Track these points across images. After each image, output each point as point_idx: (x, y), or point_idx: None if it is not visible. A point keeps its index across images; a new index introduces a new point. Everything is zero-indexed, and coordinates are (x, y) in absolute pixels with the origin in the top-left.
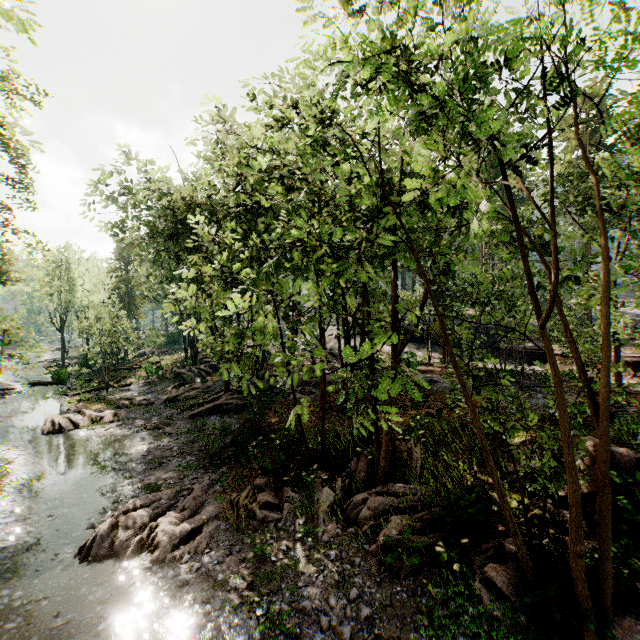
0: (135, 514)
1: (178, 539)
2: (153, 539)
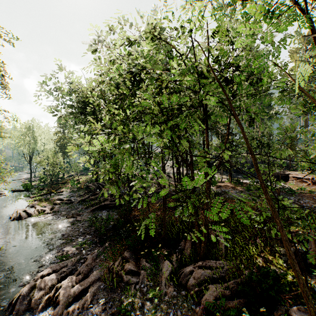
0: (48, 278)
1: (72, 297)
2: (56, 297)
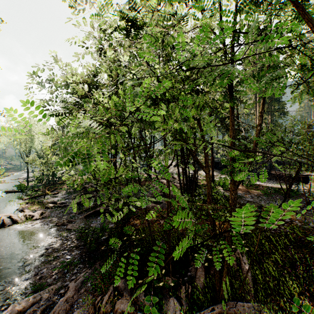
0: None
1: None
2: None
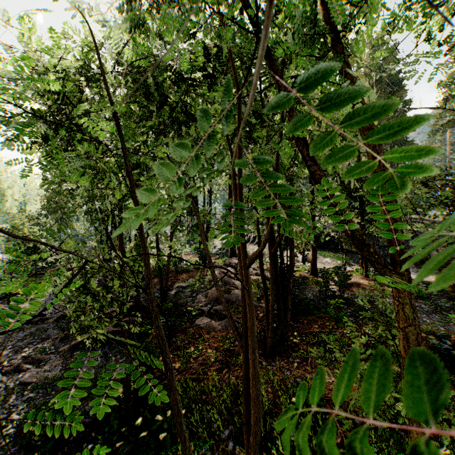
0: None
1: None
2: None
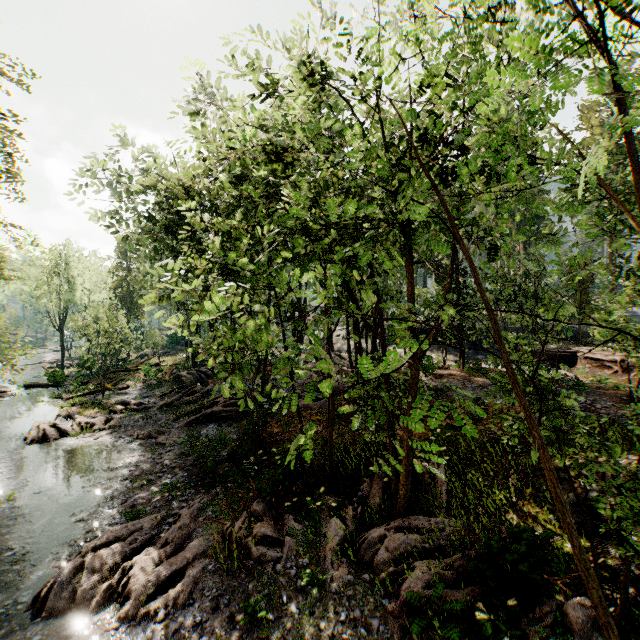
0: (106, 552)
1: (154, 587)
2: (124, 586)
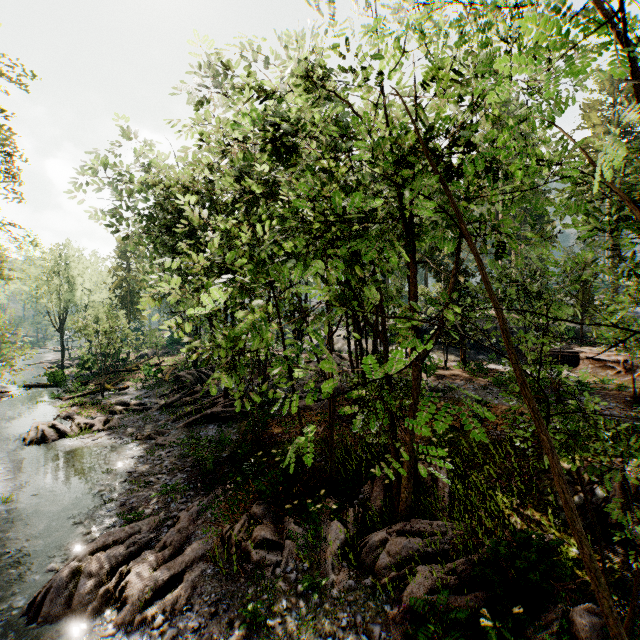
0: (103, 555)
1: (152, 591)
2: (121, 591)
